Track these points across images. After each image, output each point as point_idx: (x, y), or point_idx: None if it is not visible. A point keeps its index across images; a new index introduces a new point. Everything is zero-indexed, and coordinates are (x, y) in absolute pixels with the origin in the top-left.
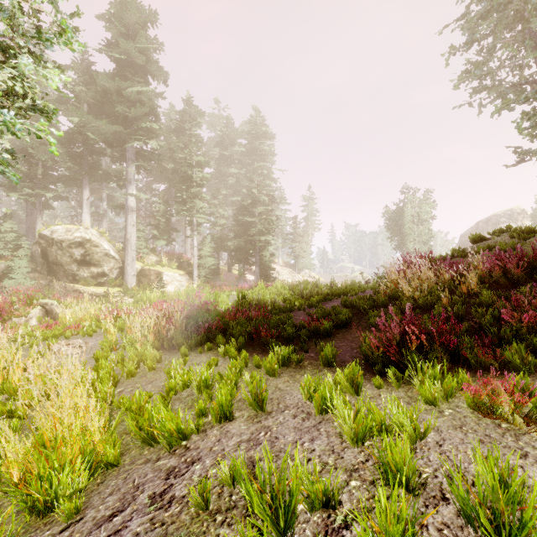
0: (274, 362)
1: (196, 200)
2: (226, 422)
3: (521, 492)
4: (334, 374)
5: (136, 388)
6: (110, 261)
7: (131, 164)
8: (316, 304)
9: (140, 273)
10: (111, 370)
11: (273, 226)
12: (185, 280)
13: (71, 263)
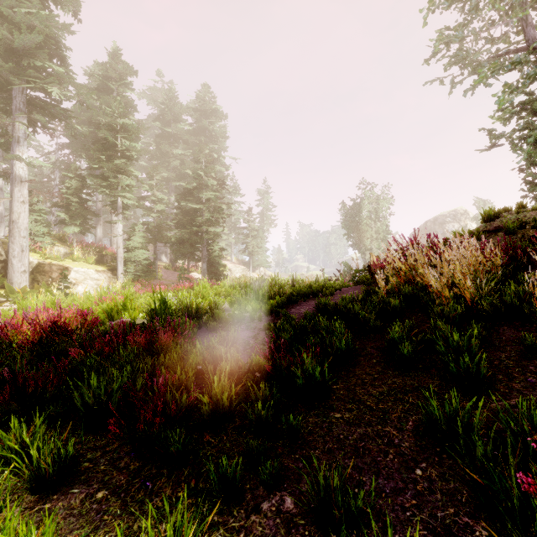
0: None
1: (122, 176)
2: None
3: None
4: None
5: None
6: None
7: (19, 117)
8: (278, 310)
9: (36, 269)
10: None
11: (223, 216)
12: (104, 278)
13: None
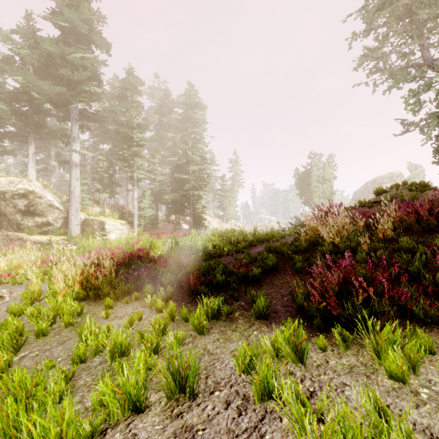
0: (203, 318)
1: (137, 158)
2: (135, 414)
3: None
4: (268, 329)
5: (43, 351)
6: (54, 211)
7: (75, 124)
8: (243, 250)
9: (84, 223)
10: (19, 328)
11: (204, 183)
12: (126, 229)
13: (15, 213)
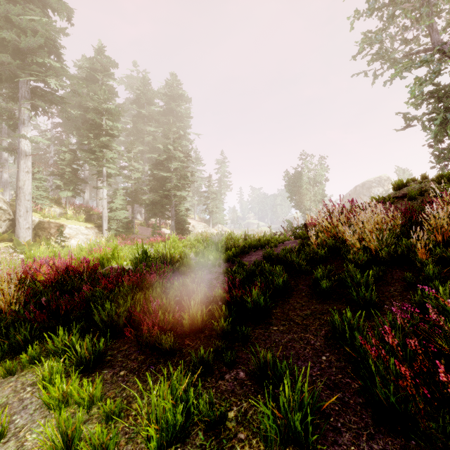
0: None
1: (106, 150)
2: None
3: None
4: None
5: None
6: None
7: (24, 103)
8: (234, 259)
9: (38, 226)
10: None
11: (188, 182)
12: (92, 234)
13: None
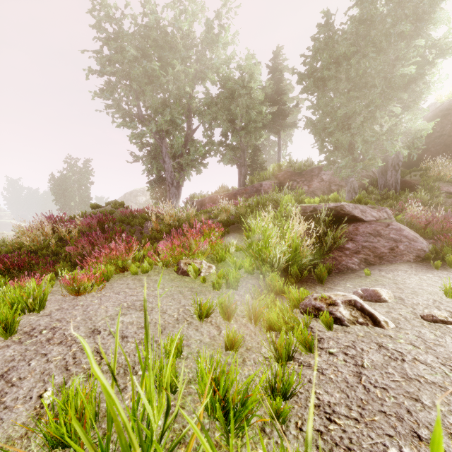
0: None
1: None
2: None
3: None
4: None
5: None
6: None
7: None
8: None
9: None
10: None
11: None
12: None
13: None
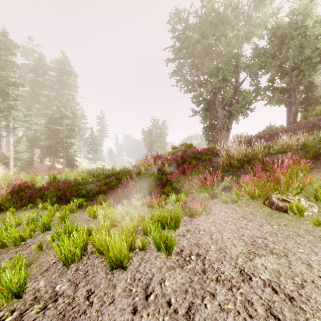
0: (74, 206)
1: (12, 110)
2: (47, 231)
3: (144, 218)
4: None
5: None
6: None
7: None
8: (101, 180)
9: None
10: None
11: (76, 133)
12: (1, 169)
13: None
